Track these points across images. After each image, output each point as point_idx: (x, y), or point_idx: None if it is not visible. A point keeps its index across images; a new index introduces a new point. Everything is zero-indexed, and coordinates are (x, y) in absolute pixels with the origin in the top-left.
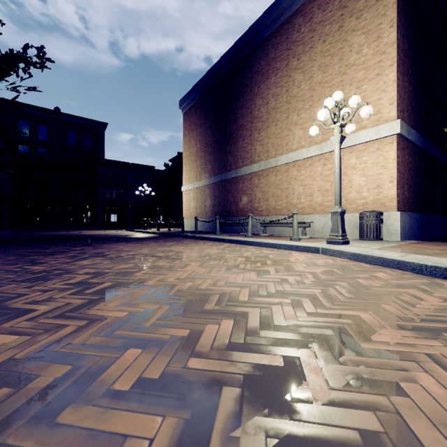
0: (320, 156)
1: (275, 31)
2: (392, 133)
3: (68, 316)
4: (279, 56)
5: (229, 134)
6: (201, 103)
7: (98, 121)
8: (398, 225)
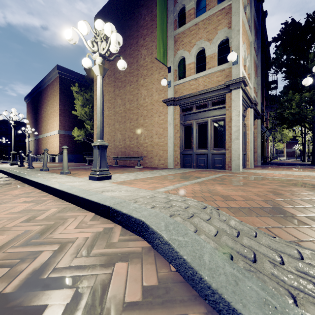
0: (51, 136)
1: (45, 88)
2: (57, 133)
3: None
4: (46, 97)
5: (37, 120)
6: (31, 102)
7: None
8: (58, 158)
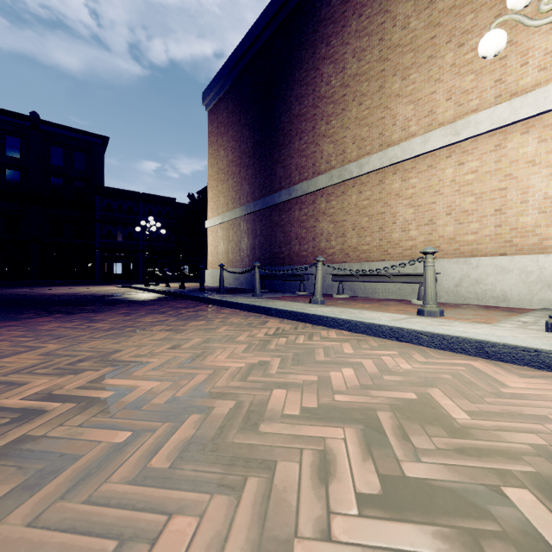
0: (452, 147)
1: None
2: None
3: None
4: None
5: (277, 132)
6: (234, 91)
7: (94, 134)
8: None
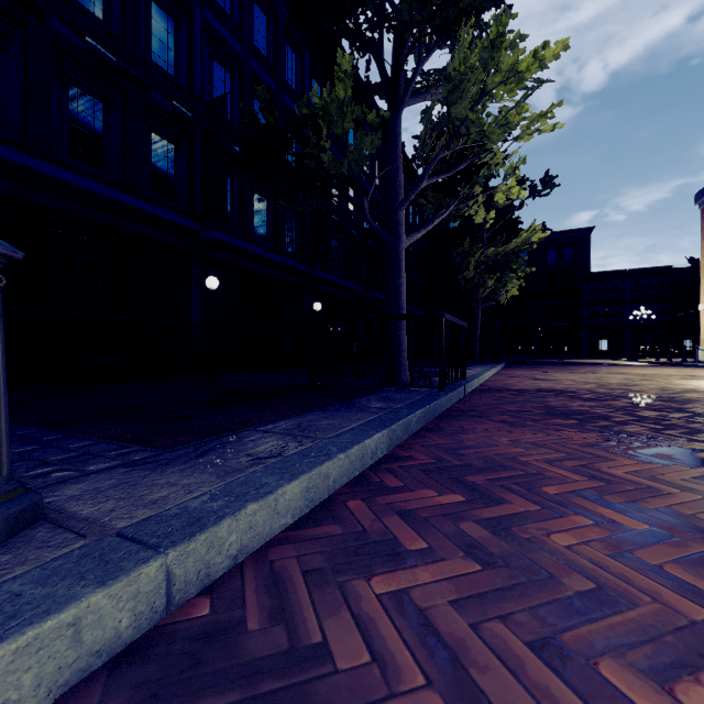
0: None
1: None
2: None
3: (589, 371)
4: None
5: None
6: None
7: (581, 229)
8: None
